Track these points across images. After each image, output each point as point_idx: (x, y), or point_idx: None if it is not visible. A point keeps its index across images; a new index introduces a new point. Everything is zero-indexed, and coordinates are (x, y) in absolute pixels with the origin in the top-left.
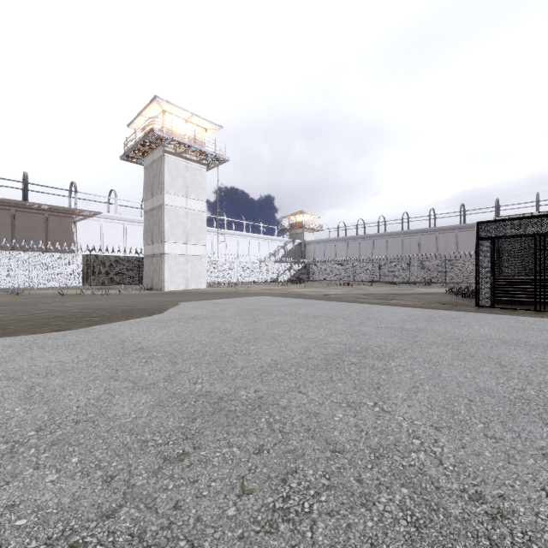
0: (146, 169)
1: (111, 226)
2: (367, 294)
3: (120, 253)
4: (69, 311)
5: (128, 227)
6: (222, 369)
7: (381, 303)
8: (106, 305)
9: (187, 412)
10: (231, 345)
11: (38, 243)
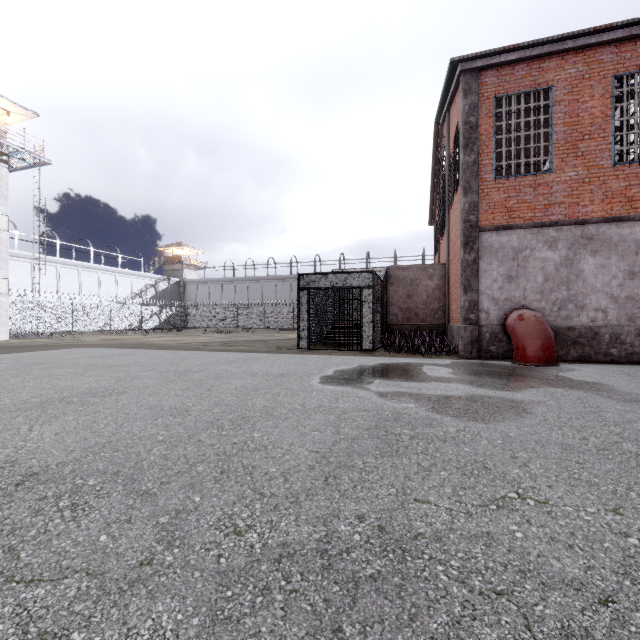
0: None
1: None
2: (225, 342)
3: None
4: None
5: None
6: None
7: (219, 350)
8: None
9: None
10: None
11: None
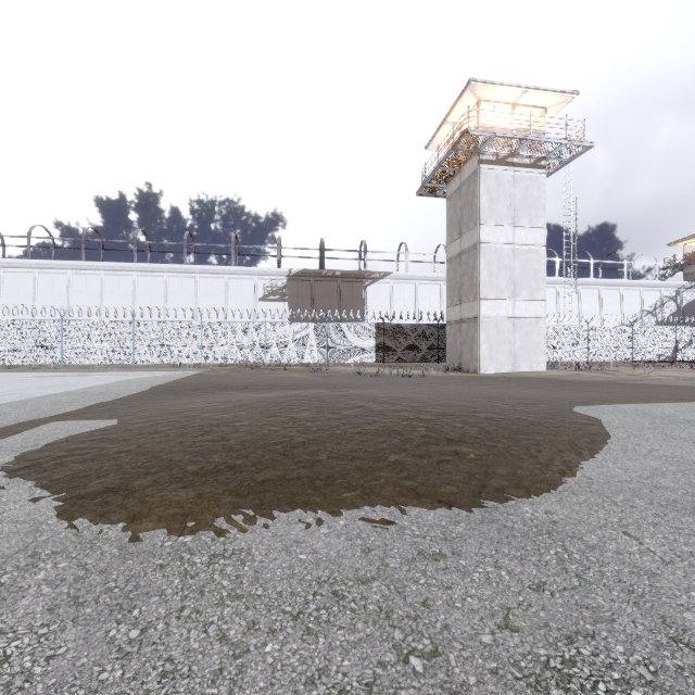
0: (450, 198)
1: (401, 288)
2: None
3: (411, 322)
4: (395, 416)
5: (420, 287)
6: None
7: None
8: (442, 404)
9: None
10: None
11: (332, 314)
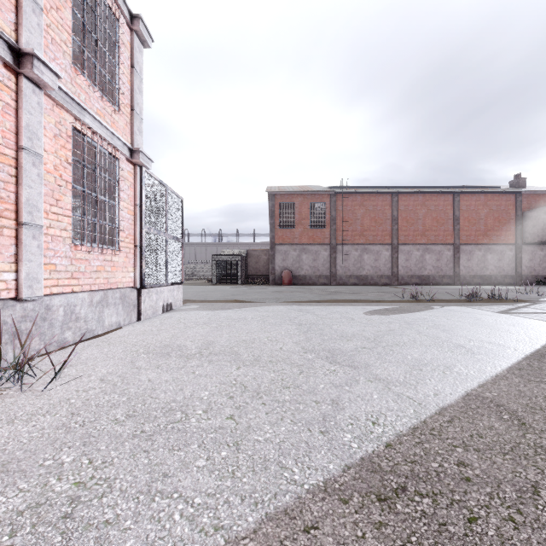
0: None
1: None
2: None
3: None
4: None
5: None
6: None
7: None
8: None
9: None
10: None
11: None
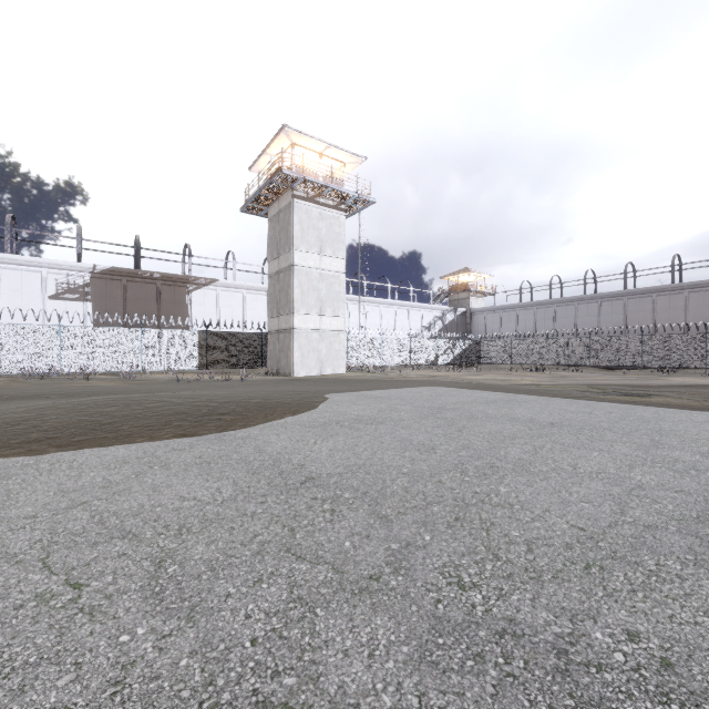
0: (271, 221)
1: (229, 296)
2: (594, 386)
3: (238, 329)
4: (191, 404)
5: (248, 296)
6: (487, 544)
7: (639, 402)
8: (234, 396)
9: (513, 705)
10: (458, 480)
11: (150, 318)
